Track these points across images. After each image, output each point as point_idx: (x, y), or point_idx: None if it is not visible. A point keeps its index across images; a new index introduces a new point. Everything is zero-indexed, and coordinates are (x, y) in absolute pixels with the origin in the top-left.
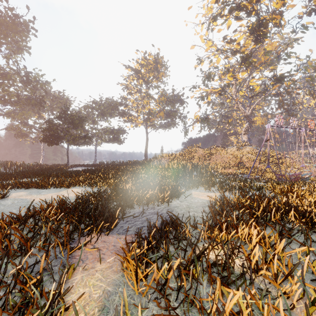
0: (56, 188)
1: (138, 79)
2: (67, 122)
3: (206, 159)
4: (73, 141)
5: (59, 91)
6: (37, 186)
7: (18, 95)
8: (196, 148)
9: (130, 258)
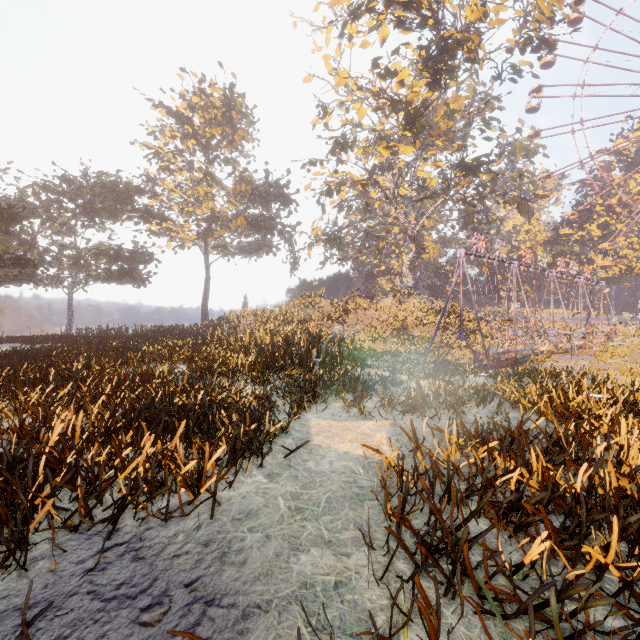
0: None
1: (186, 138)
2: None
3: (337, 322)
4: None
5: None
6: None
7: None
8: (315, 298)
9: None
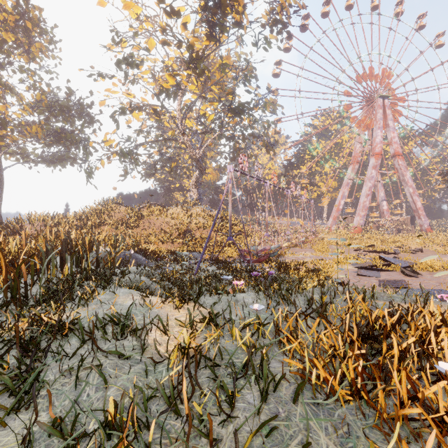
0: None
1: None
2: None
3: (131, 226)
4: None
5: None
6: None
7: None
8: (112, 205)
9: None
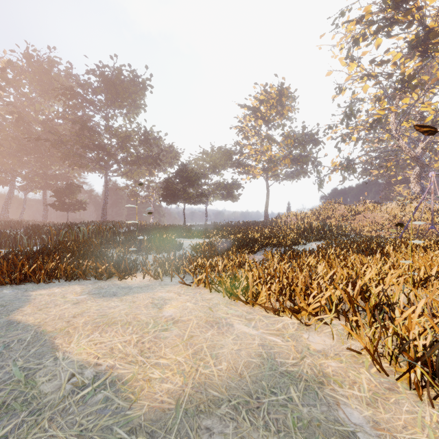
0: (199, 239)
1: (257, 120)
2: (184, 181)
3: (349, 219)
4: (189, 200)
5: (171, 146)
6: (185, 237)
7: (138, 155)
8: (335, 204)
9: (269, 253)
